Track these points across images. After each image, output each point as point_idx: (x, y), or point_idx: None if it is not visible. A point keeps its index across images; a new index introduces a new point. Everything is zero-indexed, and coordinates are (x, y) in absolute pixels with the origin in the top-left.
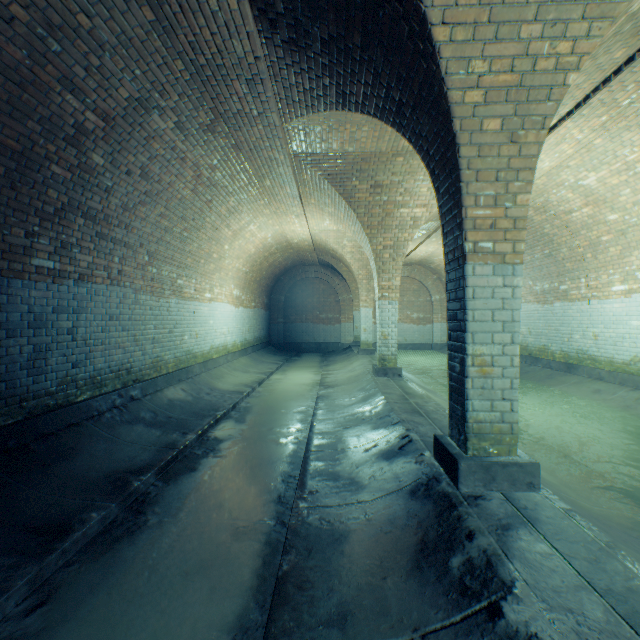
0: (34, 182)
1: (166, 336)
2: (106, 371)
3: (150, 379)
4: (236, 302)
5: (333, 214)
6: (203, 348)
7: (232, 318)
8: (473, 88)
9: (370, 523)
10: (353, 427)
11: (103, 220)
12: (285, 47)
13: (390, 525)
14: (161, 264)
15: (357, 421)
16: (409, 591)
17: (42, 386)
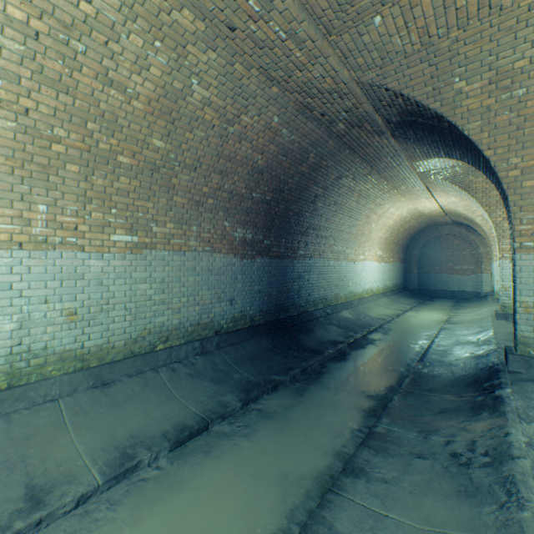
0: (300, 222)
1: (340, 282)
2: (318, 299)
3: (334, 305)
4: (378, 259)
5: (456, 196)
6: (358, 290)
7: (376, 271)
8: (512, 170)
9: (453, 375)
10: (461, 345)
11: (318, 229)
12: (411, 143)
13: (463, 376)
14: (338, 243)
15: (466, 343)
16: (461, 389)
17: (300, 302)
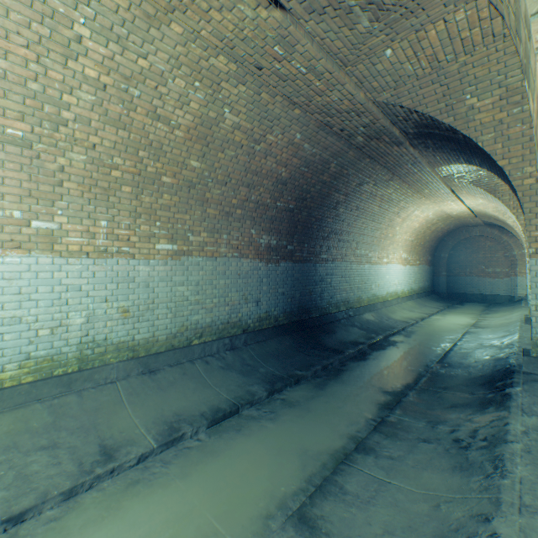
0: (322, 227)
1: (363, 285)
2: (340, 301)
3: (356, 307)
4: (403, 262)
5: (483, 198)
6: (382, 293)
7: (400, 273)
8: (527, 178)
9: (469, 376)
10: (484, 348)
11: (340, 233)
12: (430, 151)
13: (479, 377)
14: (361, 247)
15: (488, 346)
16: (474, 388)
17: (322, 304)
